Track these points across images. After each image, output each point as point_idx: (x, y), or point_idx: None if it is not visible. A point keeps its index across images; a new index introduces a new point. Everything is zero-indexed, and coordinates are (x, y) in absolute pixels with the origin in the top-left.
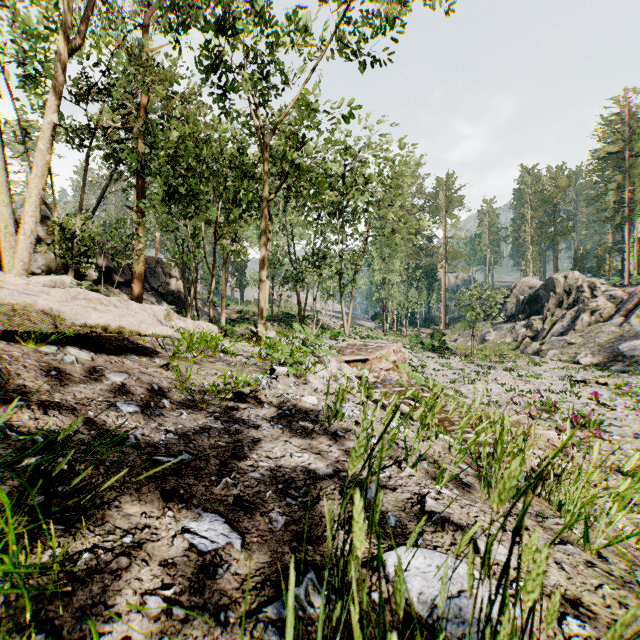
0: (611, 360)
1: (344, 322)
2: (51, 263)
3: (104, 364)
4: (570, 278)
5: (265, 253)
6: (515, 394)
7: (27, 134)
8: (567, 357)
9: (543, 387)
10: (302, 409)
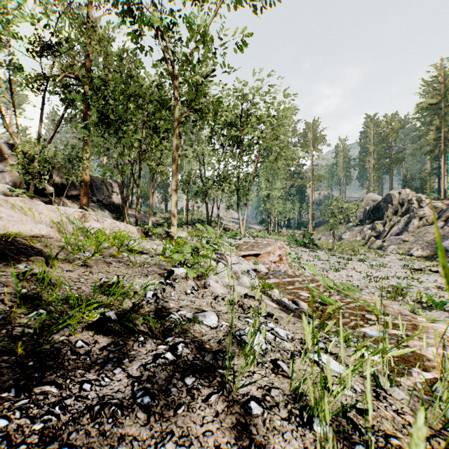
0: (436, 253)
1: (240, 225)
2: (16, 180)
3: None
4: (403, 194)
5: (176, 167)
6: (370, 280)
7: None
8: (403, 251)
9: (390, 274)
10: (195, 338)
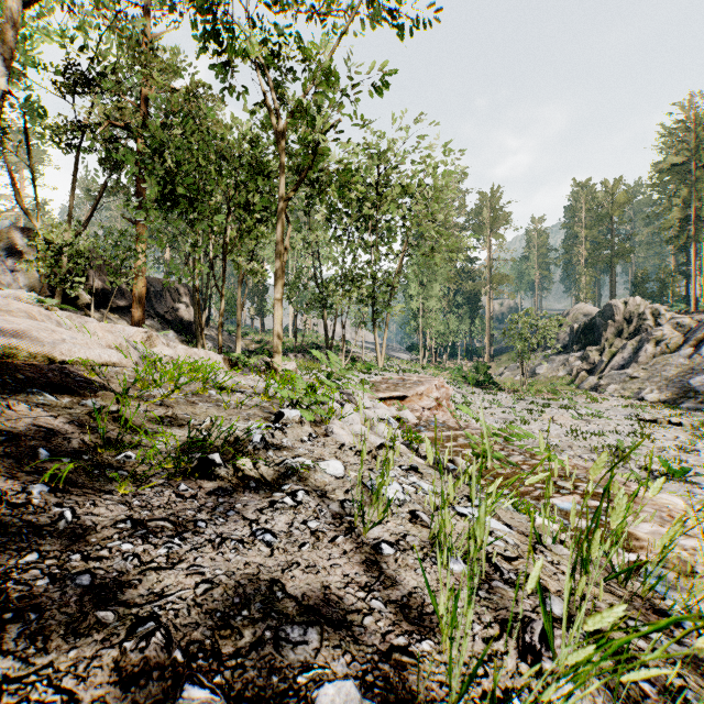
0: (681, 396)
1: (377, 353)
2: (35, 283)
3: None
4: (631, 304)
5: (281, 265)
6: (577, 436)
7: (6, 132)
8: (630, 393)
9: (608, 428)
10: (317, 488)
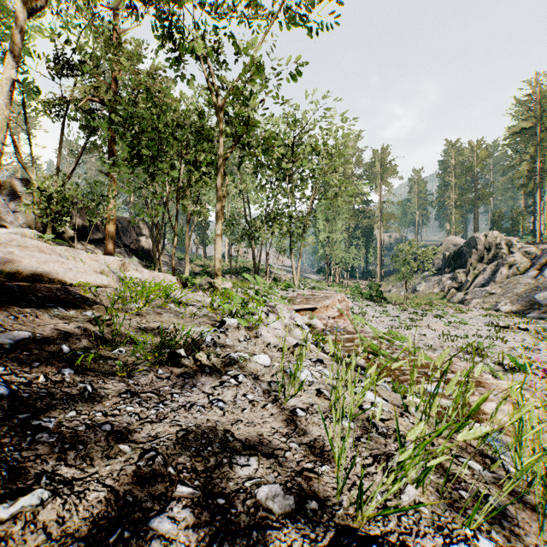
0: (528, 308)
1: (294, 275)
2: (31, 221)
3: (4, 320)
4: (490, 237)
5: (221, 209)
6: (447, 339)
7: None
8: (489, 305)
9: (471, 332)
10: (252, 373)
